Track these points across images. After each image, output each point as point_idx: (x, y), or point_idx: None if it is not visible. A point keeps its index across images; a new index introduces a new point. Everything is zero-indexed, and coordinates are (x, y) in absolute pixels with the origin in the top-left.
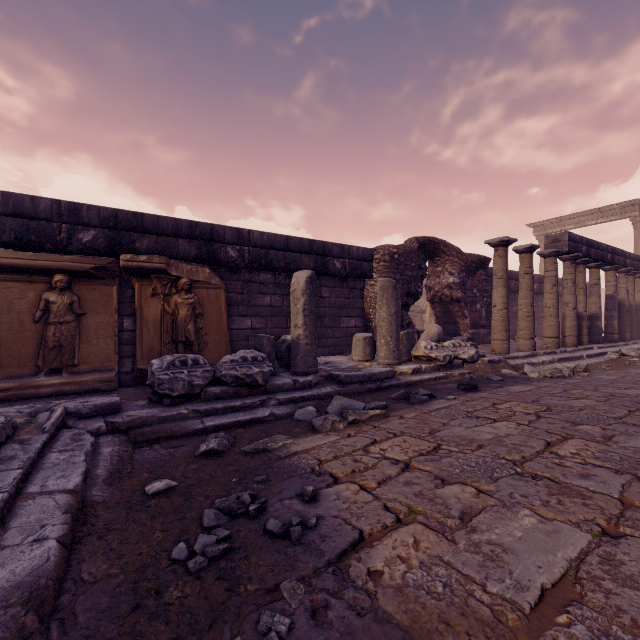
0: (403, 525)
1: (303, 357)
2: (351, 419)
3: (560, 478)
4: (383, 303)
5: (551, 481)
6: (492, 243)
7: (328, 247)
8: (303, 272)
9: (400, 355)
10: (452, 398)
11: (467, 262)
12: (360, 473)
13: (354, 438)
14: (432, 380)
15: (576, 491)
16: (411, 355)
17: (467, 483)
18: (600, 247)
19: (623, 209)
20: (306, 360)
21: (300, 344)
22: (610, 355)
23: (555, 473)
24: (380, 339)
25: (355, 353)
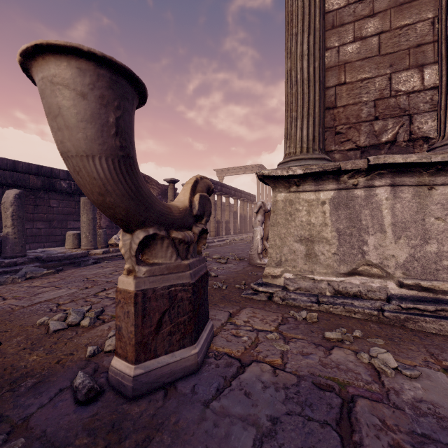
0: (5, 300)
1: (12, 246)
2: (29, 276)
3: (98, 279)
4: (84, 212)
5: (92, 281)
6: (167, 181)
7: (55, 172)
8: (13, 190)
9: (96, 243)
10: (106, 262)
11: (162, 189)
12: (5, 293)
13: (21, 283)
14: (114, 256)
15: (96, 281)
16: (108, 243)
17: (55, 286)
18: (228, 187)
19: (253, 168)
20: (14, 248)
21: (9, 238)
22: (227, 240)
23: (99, 278)
24: (82, 234)
25: (67, 244)
